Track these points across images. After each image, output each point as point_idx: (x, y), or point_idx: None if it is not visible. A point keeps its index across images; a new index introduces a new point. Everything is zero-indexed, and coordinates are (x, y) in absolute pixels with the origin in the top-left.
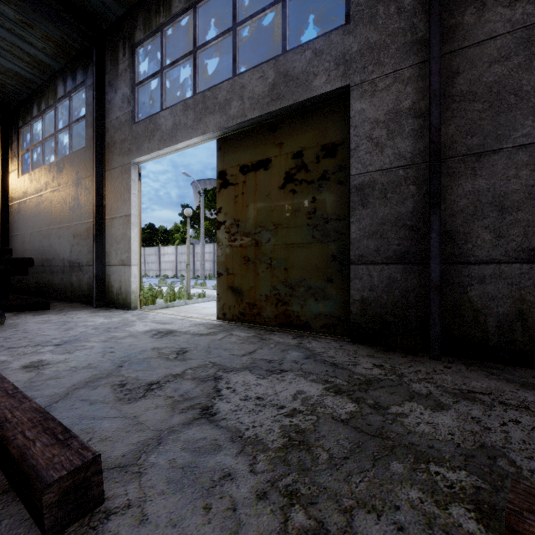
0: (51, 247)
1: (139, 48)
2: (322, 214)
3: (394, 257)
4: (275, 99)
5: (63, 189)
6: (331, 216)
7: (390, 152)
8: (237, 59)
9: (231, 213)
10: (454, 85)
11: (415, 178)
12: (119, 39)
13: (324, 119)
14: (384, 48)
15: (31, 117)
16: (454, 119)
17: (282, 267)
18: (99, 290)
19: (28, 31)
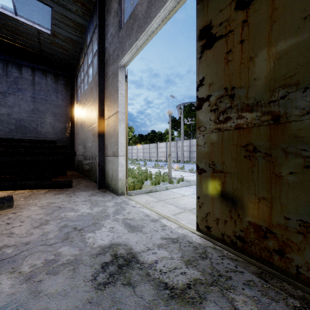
0: (85, 143)
1: None
2: None
3: None
4: None
5: (89, 104)
6: None
7: None
8: None
9: (219, 81)
10: None
11: None
12: None
13: None
14: None
15: (79, 66)
16: None
17: None
18: (100, 175)
19: None
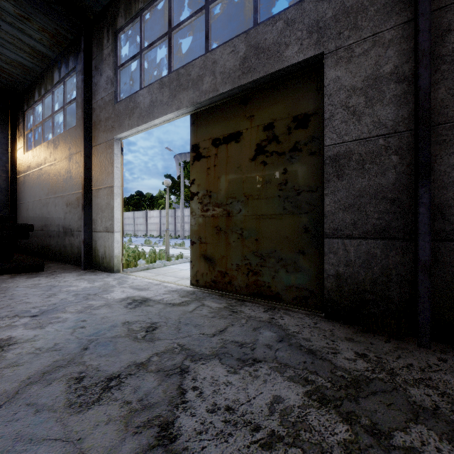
0: (49, 214)
1: (121, 34)
2: (293, 185)
3: (374, 231)
4: (246, 72)
5: (58, 163)
6: (303, 187)
7: (369, 120)
8: (209, 36)
9: (203, 184)
10: (444, 44)
11: (397, 147)
12: (104, 27)
13: (296, 90)
14: (362, 10)
15: (33, 101)
16: (444, 82)
17: (253, 238)
18: (86, 254)
19: (26, 24)
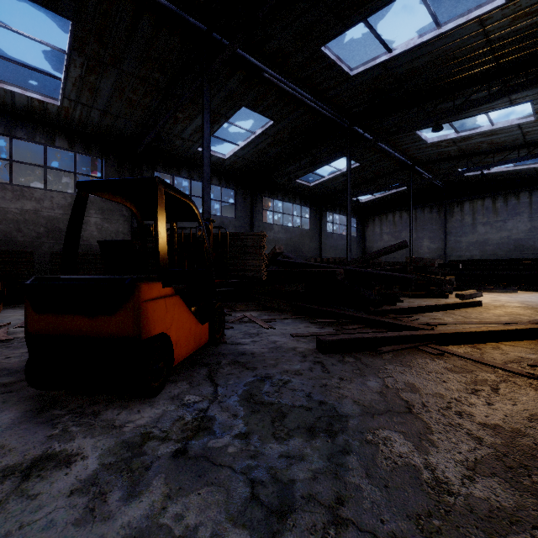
0: None
1: None
2: None
3: None
4: None
5: None
6: None
7: None
8: None
9: None
10: None
11: None
12: None
13: None
14: None
15: None
16: None
17: None
18: None
19: None
